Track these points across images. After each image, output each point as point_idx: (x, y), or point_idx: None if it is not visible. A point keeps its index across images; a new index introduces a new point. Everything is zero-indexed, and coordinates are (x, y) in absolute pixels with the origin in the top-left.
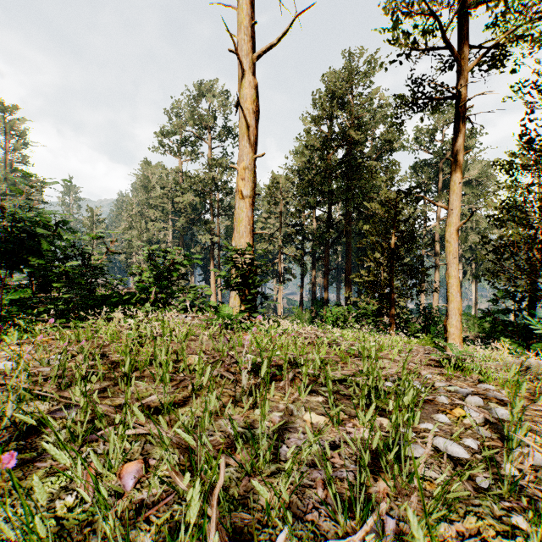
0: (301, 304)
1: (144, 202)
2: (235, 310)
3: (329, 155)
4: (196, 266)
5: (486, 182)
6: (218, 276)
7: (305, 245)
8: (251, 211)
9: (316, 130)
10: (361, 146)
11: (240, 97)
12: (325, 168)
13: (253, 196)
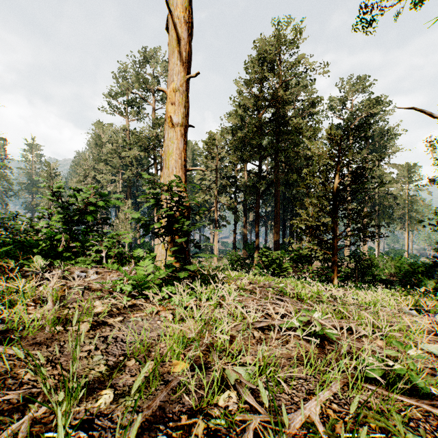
0: (234, 247)
1: (96, 158)
2: (163, 261)
3: (259, 114)
4: (143, 214)
5: (387, 144)
6: (132, 219)
7: (238, 195)
8: (183, 142)
9: (248, 91)
10: (289, 105)
11: (170, 6)
12: (257, 125)
13: (185, 124)
